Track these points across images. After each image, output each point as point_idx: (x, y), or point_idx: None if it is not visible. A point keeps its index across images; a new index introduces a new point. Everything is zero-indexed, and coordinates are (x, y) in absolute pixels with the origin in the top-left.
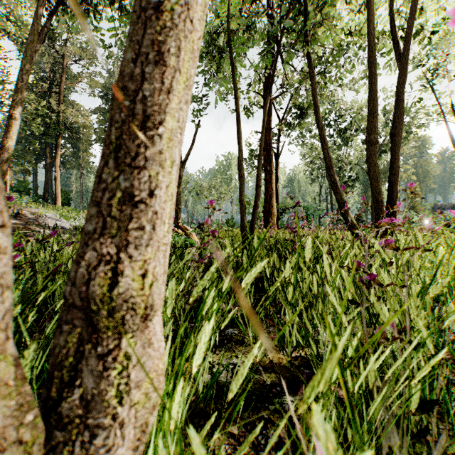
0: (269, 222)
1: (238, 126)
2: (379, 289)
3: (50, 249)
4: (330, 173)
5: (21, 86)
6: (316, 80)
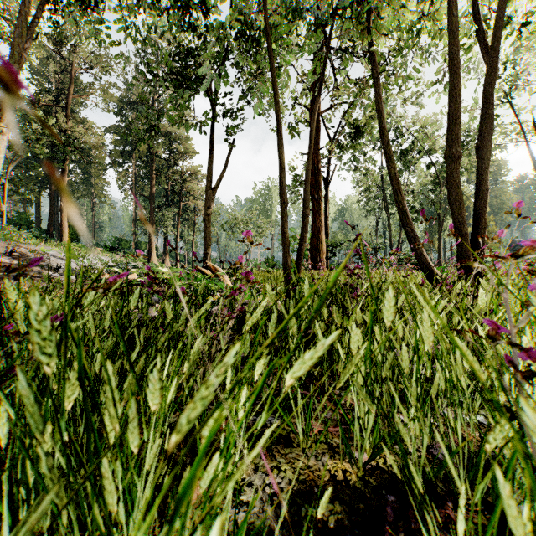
0: (317, 261)
1: (280, 139)
2: (493, 360)
3: None
4: (398, 199)
5: None
6: (378, 81)
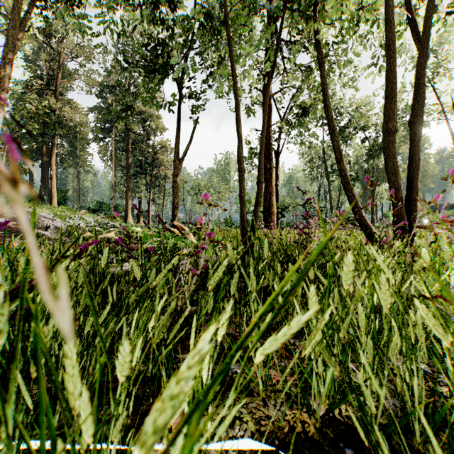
0: (268, 221)
1: (238, 115)
2: None
3: (1, 255)
4: (341, 167)
5: (7, 77)
6: (323, 65)
